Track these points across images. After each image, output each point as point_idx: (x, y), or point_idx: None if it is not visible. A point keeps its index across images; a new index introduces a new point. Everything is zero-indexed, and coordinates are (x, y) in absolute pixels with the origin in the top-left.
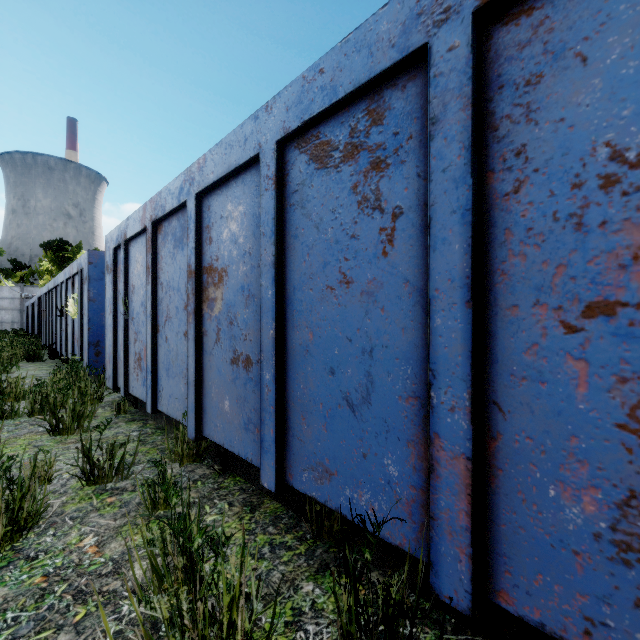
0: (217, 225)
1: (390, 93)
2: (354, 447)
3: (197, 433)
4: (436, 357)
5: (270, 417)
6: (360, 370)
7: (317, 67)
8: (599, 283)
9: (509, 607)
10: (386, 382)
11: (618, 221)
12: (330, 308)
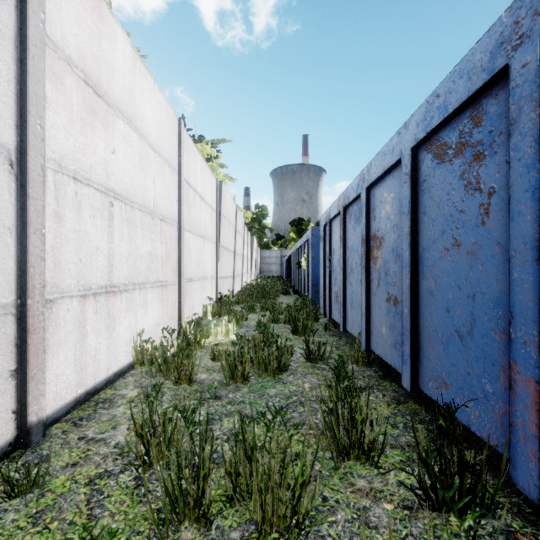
0: (378, 207)
1: (486, 101)
2: (462, 367)
3: (366, 347)
4: (513, 302)
5: (407, 339)
6: (466, 310)
7: (435, 93)
8: None
9: None
10: (483, 320)
11: None
12: (446, 264)
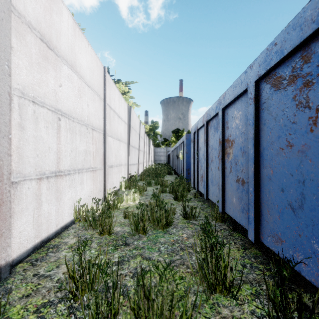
0: (230, 121)
1: (314, 44)
2: (294, 230)
3: (222, 210)
4: None
5: (252, 208)
6: (297, 191)
7: (273, 43)
8: None
9: None
10: (312, 199)
11: None
12: (281, 158)
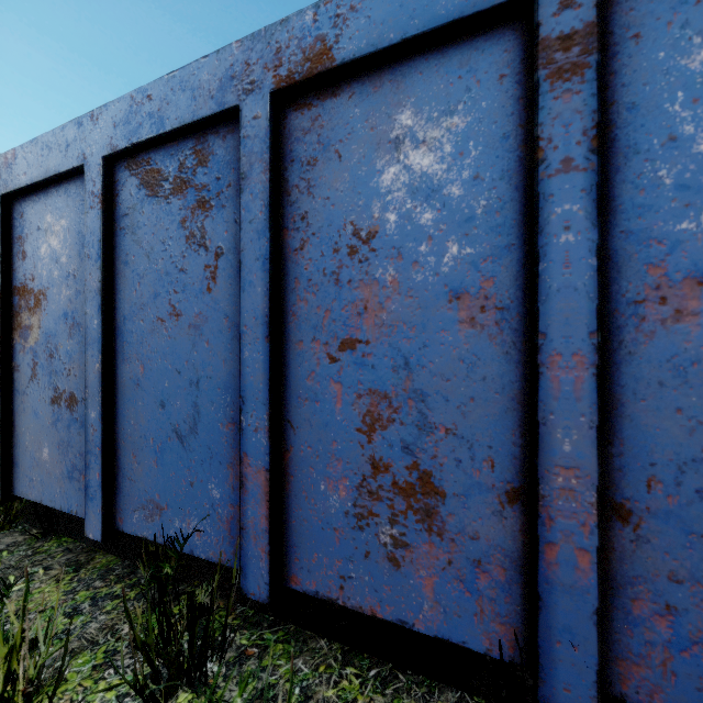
0: (33, 238)
1: (214, 139)
2: (183, 478)
3: (4, 493)
4: (245, 385)
5: (96, 460)
6: (188, 401)
7: (145, 91)
8: (348, 325)
9: (298, 587)
10: (210, 411)
11: (357, 281)
12: (161, 340)
